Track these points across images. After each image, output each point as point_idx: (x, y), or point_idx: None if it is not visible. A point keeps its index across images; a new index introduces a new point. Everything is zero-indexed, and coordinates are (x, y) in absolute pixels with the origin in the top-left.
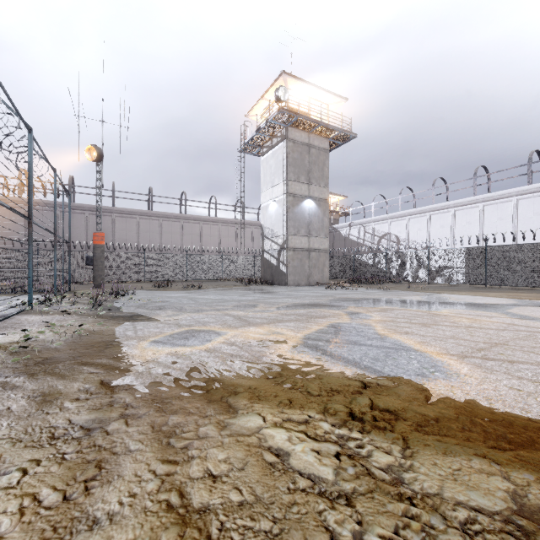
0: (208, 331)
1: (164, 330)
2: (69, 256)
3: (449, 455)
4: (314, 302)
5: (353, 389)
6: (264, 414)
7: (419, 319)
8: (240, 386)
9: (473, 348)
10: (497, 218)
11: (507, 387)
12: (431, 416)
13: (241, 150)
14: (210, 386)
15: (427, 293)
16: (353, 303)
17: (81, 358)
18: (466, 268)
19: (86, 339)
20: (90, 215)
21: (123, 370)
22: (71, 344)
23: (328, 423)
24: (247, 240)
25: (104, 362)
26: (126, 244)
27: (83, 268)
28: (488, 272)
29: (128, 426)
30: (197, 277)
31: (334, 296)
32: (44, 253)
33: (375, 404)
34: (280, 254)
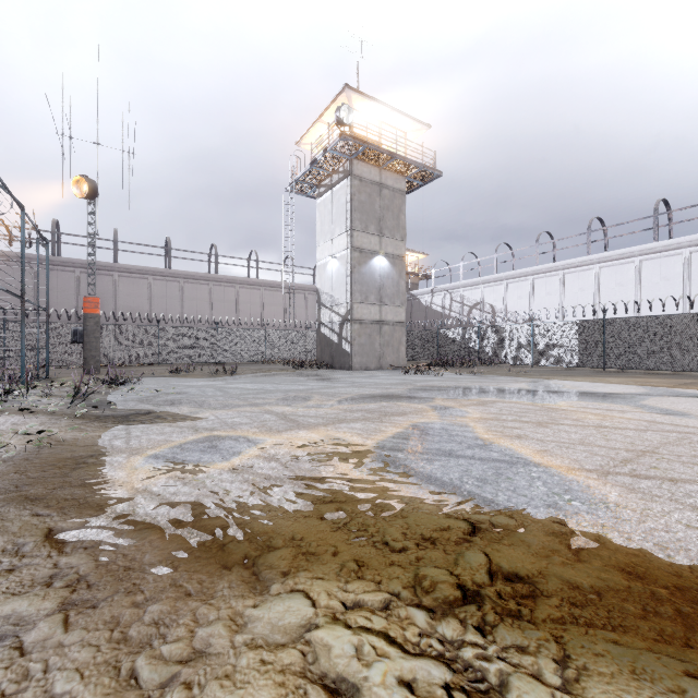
0: (238, 437)
1: (173, 437)
2: (47, 329)
3: (642, 678)
4: (388, 392)
5: (456, 536)
6: (314, 595)
7: (531, 415)
8: (277, 536)
9: (614, 458)
10: (616, 283)
11: (683, 525)
12: (588, 587)
13: (291, 189)
14: (229, 536)
15: (533, 379)
16: (440, 393)
17: (28, 487)
18: (579, 347)
19: (47, 454)
20: (83, 274)
21: (91, 509)
22: (20, 463)
23: (424, 612)
24: (299, 309)
25: (63, 494)
26: (133, 314)
27: (70, 347)
28: (606, 352)
29: (67, 631)
30: (232, 358)
31: (414, 384)
32: (14, 326)
33: (494, 565)
34: (342, 328)
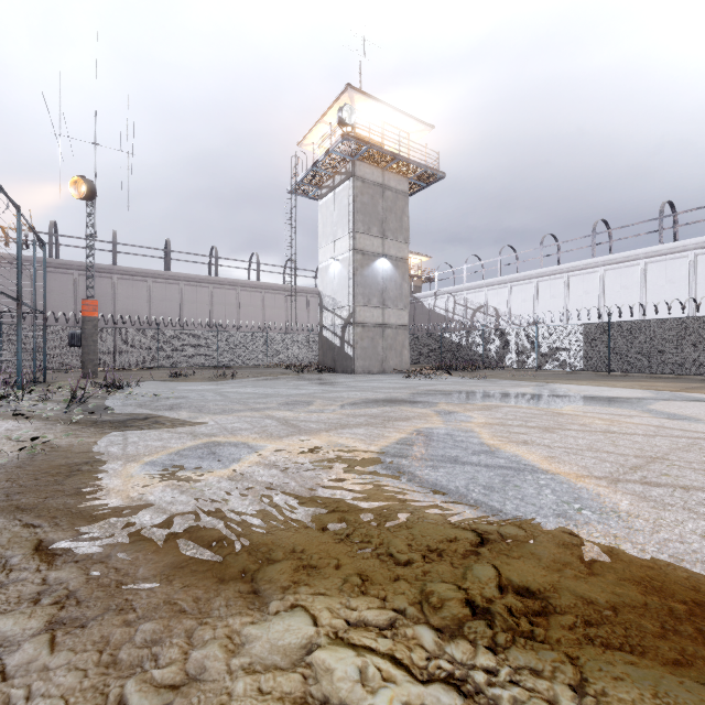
0: (238, 443)
1: (171, 443)
2: (44, 332)
3: (665, 704)
4: (391, 397)
5: (463, 548)
6: (316, 612)
7: (537, 420)
8: (277, 548)
9: (624, 465)
10: (621, 286)
11: (698, 535)
12: (603, 603)
13: (292, 191)
14: (227, 548)
15: (538, 383)
16: (444, 398)
17: (20, 496)
18: (584, 350)
19: (41, 461)
20: (81, 276)
21: (84, 520)
22: (12, 471)
23: (432, 631)
24: (301, 312)
25: (55, 504)
26: (132, 317)
27: (68, 350)
28: (612, 356)
29: (53, 653)
30: (233, 362)
31: (418, 388)
32: (10, 329)
33: (504, 580)
34: (345, 331)
